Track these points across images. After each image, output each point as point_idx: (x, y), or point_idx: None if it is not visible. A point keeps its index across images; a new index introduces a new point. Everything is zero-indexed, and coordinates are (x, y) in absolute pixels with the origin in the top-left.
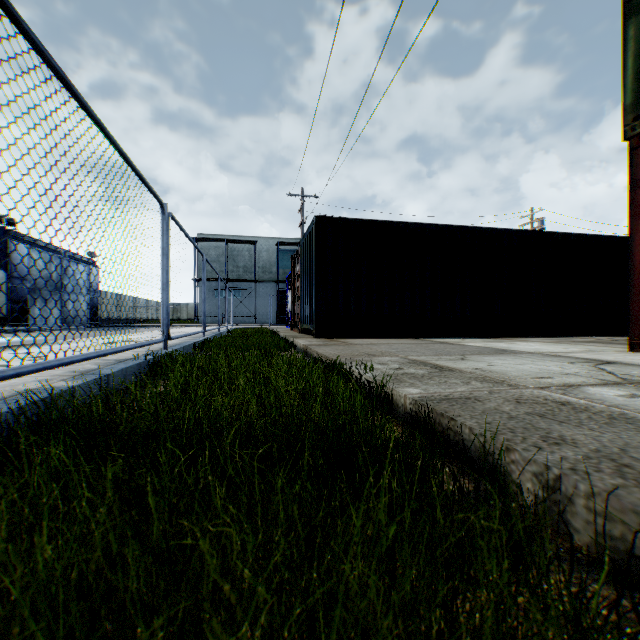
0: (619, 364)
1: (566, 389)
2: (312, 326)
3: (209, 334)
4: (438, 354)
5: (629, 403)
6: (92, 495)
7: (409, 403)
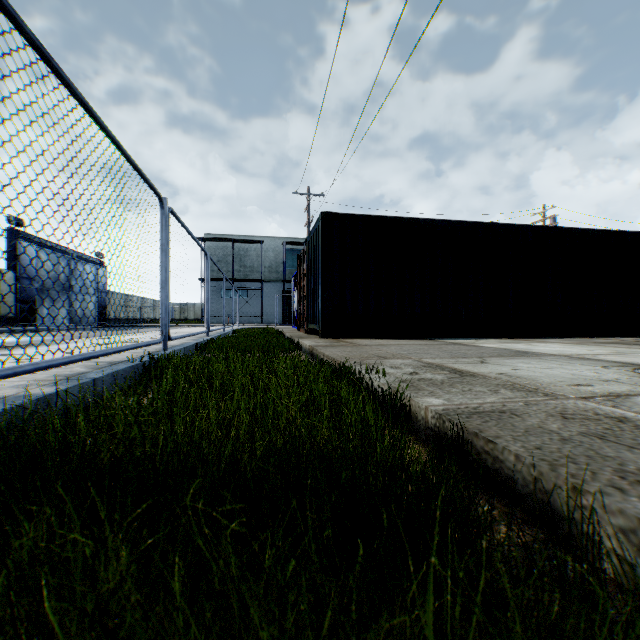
0: None
1: (614, 400)
2: (318, 326)
3: (213, 334)
4: (454, 356)
5: None
6: None
7: (431, 417)
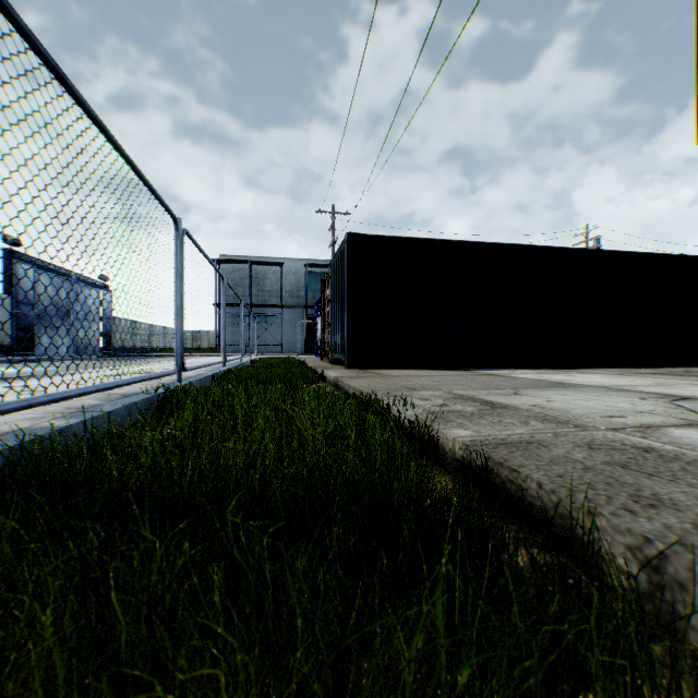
0: None
1: (645, 431)
2: (344, 356)
3: (230, 365)
4: (487, 388)
5: None
6: (30, 598)
7: (459, 448)
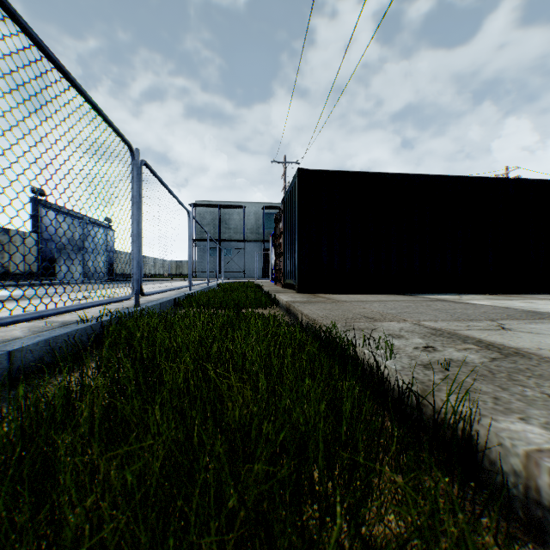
0: None
1: None
2: (295, 281)
3: (197, 288)
4: (456, 318)
5: None
6: None
7: None
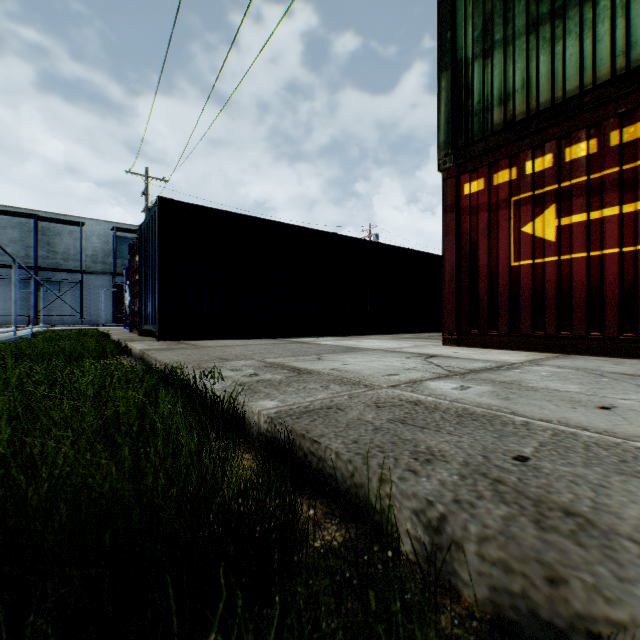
0: (441, 357)
1: (414, 386)
2: (155, 327)
3: None
4: (296, 355)
5: (465, 396)
6: None
7: (264, 421)
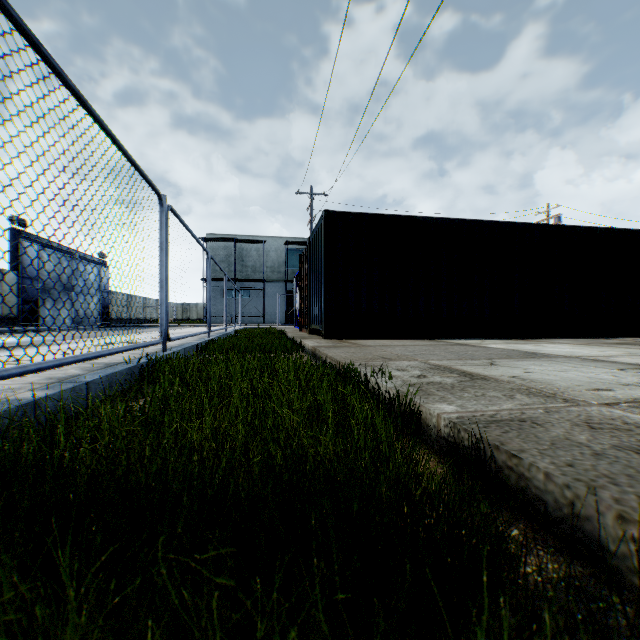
0: None
1: None
2: (321, 326)
3: (215, 334)
4: (461, 358)
5: None
6: None
7: (444, 425)
